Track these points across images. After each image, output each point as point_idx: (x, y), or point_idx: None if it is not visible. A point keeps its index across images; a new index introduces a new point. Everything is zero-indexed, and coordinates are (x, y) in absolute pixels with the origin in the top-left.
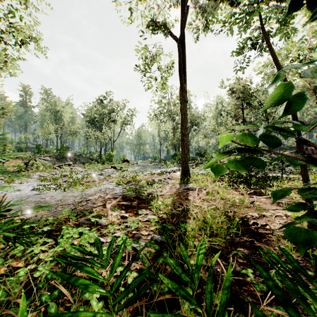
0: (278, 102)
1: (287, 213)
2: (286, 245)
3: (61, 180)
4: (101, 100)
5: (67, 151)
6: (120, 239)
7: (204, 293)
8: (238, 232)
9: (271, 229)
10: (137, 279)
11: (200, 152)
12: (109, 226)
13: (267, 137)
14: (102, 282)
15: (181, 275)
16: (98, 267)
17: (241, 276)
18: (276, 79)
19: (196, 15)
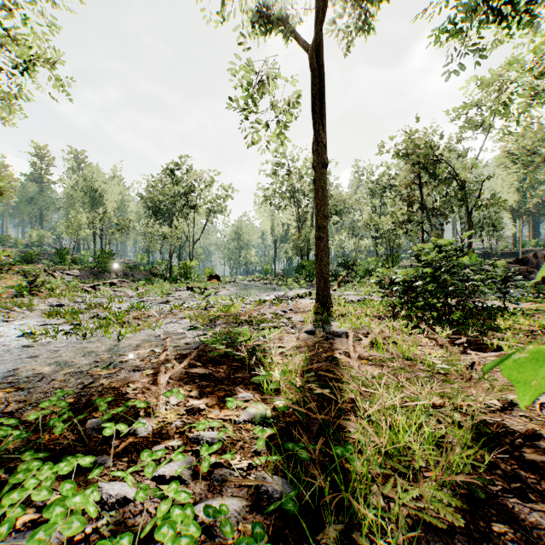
0: None
1: None
2: None
3: (87, 314)
4: (172, 170)
5: (111, 260)
6: (164, 508)
7: None
8: (481, 465)
9: None
10: None
11: (346, 262)
12: (145, 454)
13: None
14: None
15: None
16: None
17: None
18: None
19: (343, 8)
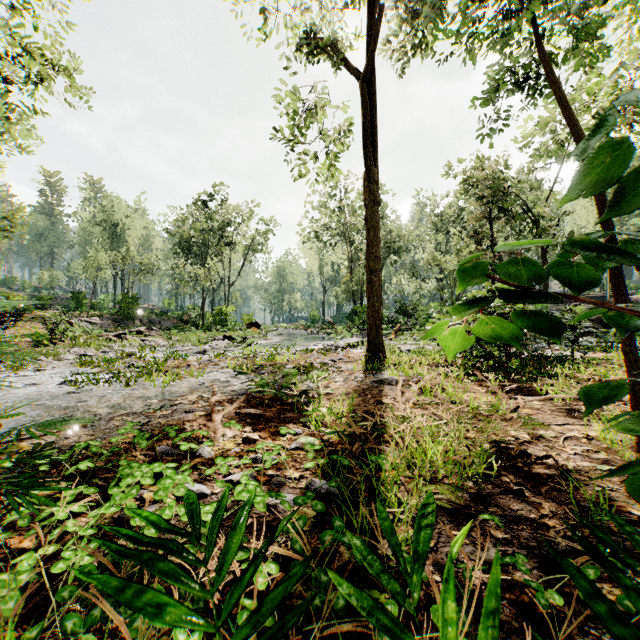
0: (601, 182)
1: (588, 432)
2: (594, 501)
3: (121, 364)
4: (205, 202)
5: (135, 306)
6: (240, 488)
7: (423, 608)
8: (491, 473)
9: (558, 466)
10: (277, 589)
11: (405, 308)
12: (218, 459)
13: (569, 265)
14: (202, 584)
15: (377, 576)
16: (189, 561)
17: (502, 568)
18: (607, 123)
19: (398, 27)
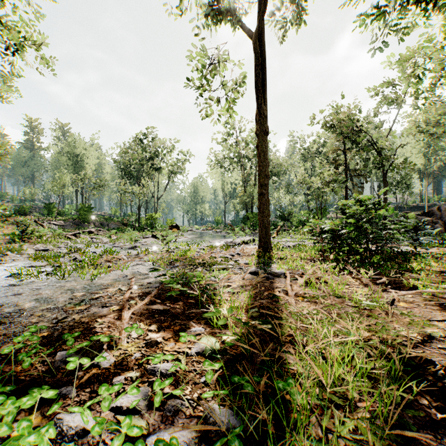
0: None
1: None
2: None
3: (67, 258)
4: (140, 139)
5: (90, 213)
6: (117, 444)
7: None
8: (410, 397)
9: None
10: None
11: (283, 214)
12: (103, 388)
13: None
14: None
15: None
16: None
17: None
18: None
19: (281, 3)
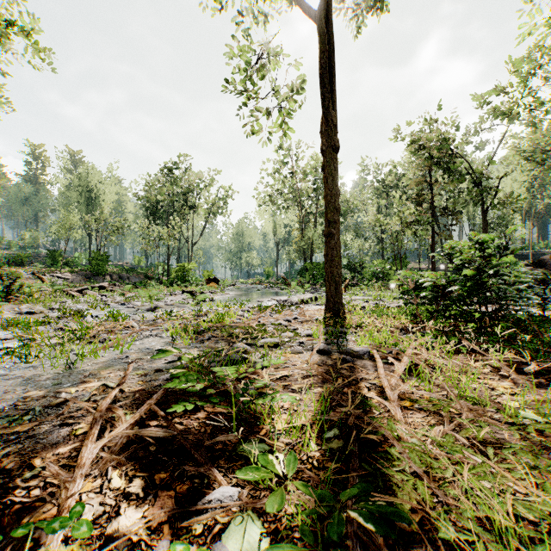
0: None
1: None
2: None
3: (53, 325)
4: (169, 169)
5: (105, 263)
6: None
7: None
8: None
9: None
10: None
11: (352, 264)
12: None
13: None
14: None
15: None
16: None
17: None
18: None
19: None
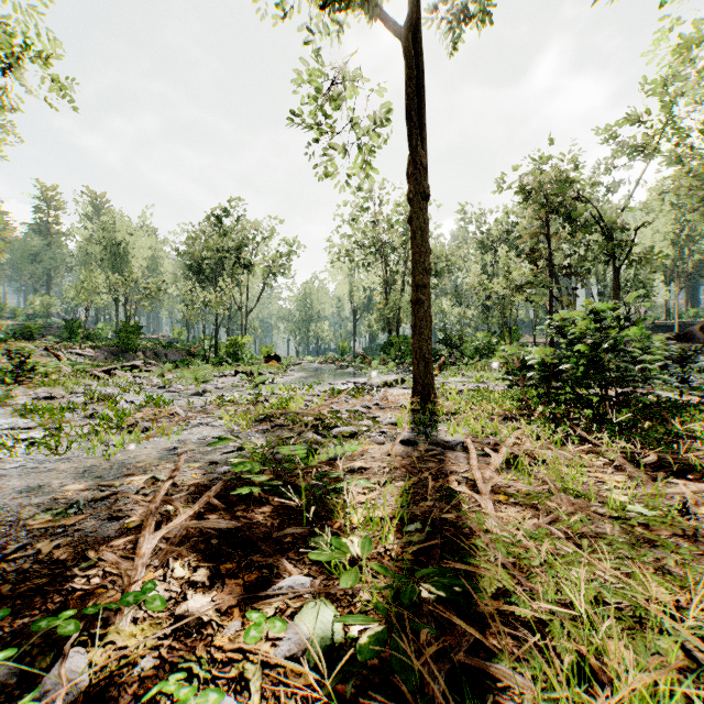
0: None
1: None
2: None
3: (81, 412)
4: (217, 217)
5: (137, 336)
6: None
7: None
8: None
9: None
10: None
11: (449, 338)
12: None
13: None
14: None
15: None
16: None
17: None
18: None
19: None
